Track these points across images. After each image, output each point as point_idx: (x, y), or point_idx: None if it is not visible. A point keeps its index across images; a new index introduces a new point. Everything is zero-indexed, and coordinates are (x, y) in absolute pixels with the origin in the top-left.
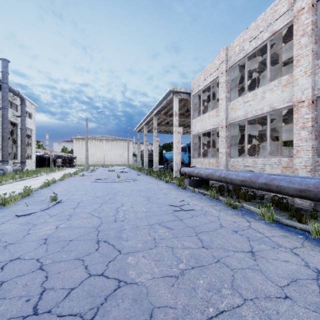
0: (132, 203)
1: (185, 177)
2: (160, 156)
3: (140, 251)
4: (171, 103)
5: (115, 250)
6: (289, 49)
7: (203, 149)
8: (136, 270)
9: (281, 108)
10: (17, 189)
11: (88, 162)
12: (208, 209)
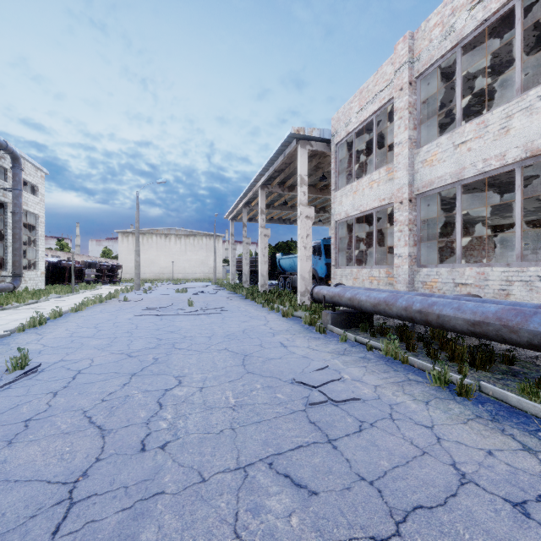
0: (204, 376)
1: (324, 306)
2: (272, 263)
3: None
4: (293, 162)
5: None
6: None
7: (356, 250)
8: None
9: None
10: None
11: (145, 275)
12: (395, 398)
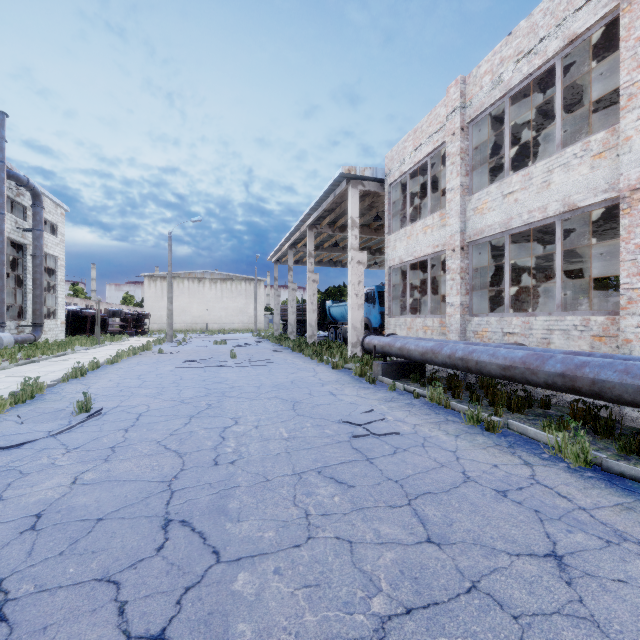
0: (258, 417)
1: (375, 356)
2: (321, 312)
3: (269, 555)
4: (344, 201)
5: (206, 551)
6: (600, 79)
7: (411, 298)
8: (256, 619)
9: (588, 206)
10: (13, 384)
11: (175, 325)
12: (430, 432)
